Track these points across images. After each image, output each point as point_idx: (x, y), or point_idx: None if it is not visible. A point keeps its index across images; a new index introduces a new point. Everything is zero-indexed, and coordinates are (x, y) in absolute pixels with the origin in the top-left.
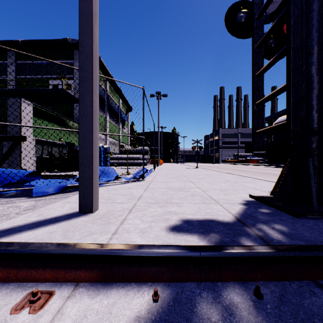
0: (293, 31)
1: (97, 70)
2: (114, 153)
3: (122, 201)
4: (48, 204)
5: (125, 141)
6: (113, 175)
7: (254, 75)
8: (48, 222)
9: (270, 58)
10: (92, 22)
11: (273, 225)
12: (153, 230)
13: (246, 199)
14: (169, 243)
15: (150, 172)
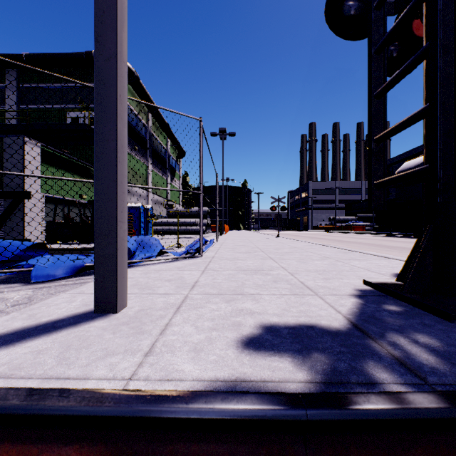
0: (442, 18)
1: (124, 83)
2: (159, 216)
3: (167, 290)
4: (52, 294)
5: (175, 198)
6: (156, 248)
7: (372, 96)
8: (40, 330)
9: (391, 73)
10: (115, 4)
11: (415, 335)
12: (215, 346)
13: (359, 287)
14: (242, 374)
15: (210, 244)
